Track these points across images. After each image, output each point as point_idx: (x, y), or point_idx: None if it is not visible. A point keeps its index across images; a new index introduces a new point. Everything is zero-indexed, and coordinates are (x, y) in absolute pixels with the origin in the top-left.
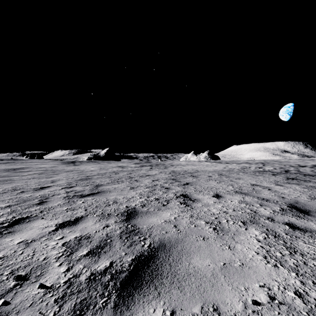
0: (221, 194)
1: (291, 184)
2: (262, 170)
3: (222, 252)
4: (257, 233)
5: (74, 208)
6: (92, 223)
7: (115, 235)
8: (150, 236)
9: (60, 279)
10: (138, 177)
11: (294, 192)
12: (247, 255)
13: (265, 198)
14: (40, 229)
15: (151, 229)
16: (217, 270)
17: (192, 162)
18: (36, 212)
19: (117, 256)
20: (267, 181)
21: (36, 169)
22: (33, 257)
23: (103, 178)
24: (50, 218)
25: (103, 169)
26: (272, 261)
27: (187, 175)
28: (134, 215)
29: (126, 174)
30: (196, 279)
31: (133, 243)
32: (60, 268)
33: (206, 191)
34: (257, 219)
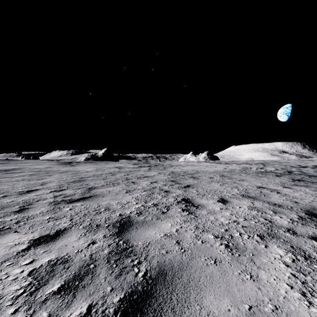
0: (227, 198)
1: (300, 187)
2: (264, 170)
3: (244, 284)
4: (282, 253)
5: (58, 217)
6: (75, 238)
7: (102, 257)
8: (147, 259)
9: None
10: (136, 178)
11: (306, 196)
12: (278, 290)
13: (277, 203)
14: (8, 248)
15: (148, 248)
16: None
17: (191, 163)
18: (11, 223)
19: (100, 295)
20: (273, 183)
21: (30, 170)
22: None
23: (98, 180)
24: (25, 231)
25: (100, 169)
26: (316, 301)
27: (188, 176)
28: (128, 226)
29: (123, 175)
30: None
31: (123, 270)
32: None
33: (210, 194)
34: (275, 231)
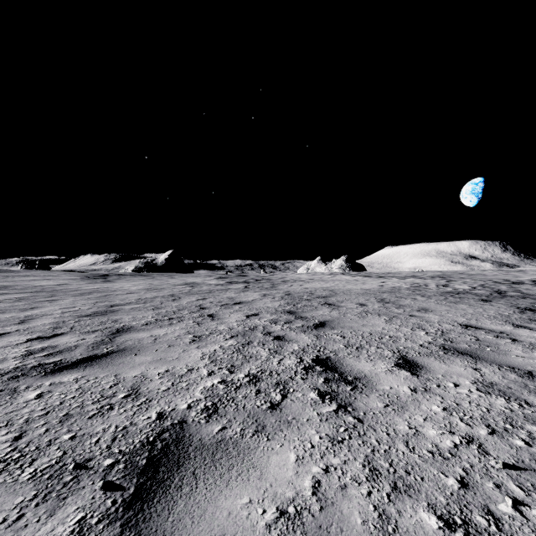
0: (414, 356)
1: None
2: (453, 290)
3: None
4: None
5: None
6: None
7: None
8: None
9: None
10: (218, 306)
11: None
12: None
13: (534, 372)
14: None
15: None
16: None
17: (319, 276)
18: None
19: None
20: (487, 317)
21: (23, 289)
22: None
23: (143, 311)
24: None
25: (154, 288)
26: None
27: (317, 301)
28: (171, 465)
29: (194, 300)
30: None
31: None
32: None
33: (373, 346)
34: None
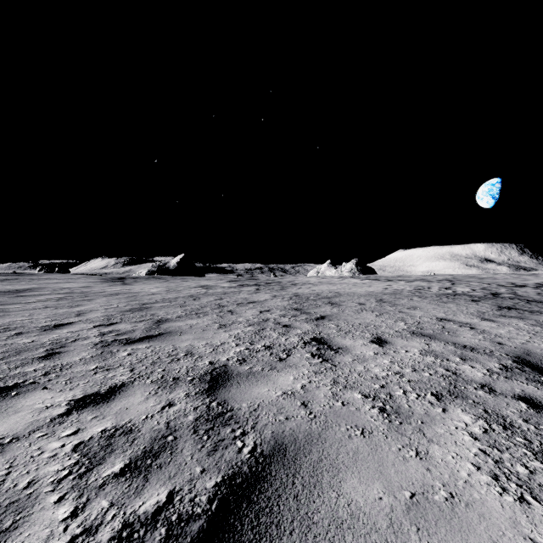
0: (387, 337)
1: (509, 319)
2: (452, 292)
3: (405, 464)
4: (469, 420)
5: (111, 366)
6: (141, 398)
7: (185, 426)
8: (255, 428)
9: (54, 539)
10: (234, 304)
11: (518, 334)
12: (457, 472)
13: (468, 345)
14: (36, 412)
15: (257, 412)
16: (399, 513)
17: (328, 279)
18: (35, 375)
19: (185, 478)
20: (465, 313)
21: (55, 290)
22: (6, 481)
23: (172, 308)
24: (60, 387)
25: (173, 290)
26: (513, 487)
27: (322, 301)
28: (224, 380)
29: (212, 300)
30: (357, 538)
31: (219, 444)
32: (59, 510)
33: (358, 331)
34: (462, 388)
